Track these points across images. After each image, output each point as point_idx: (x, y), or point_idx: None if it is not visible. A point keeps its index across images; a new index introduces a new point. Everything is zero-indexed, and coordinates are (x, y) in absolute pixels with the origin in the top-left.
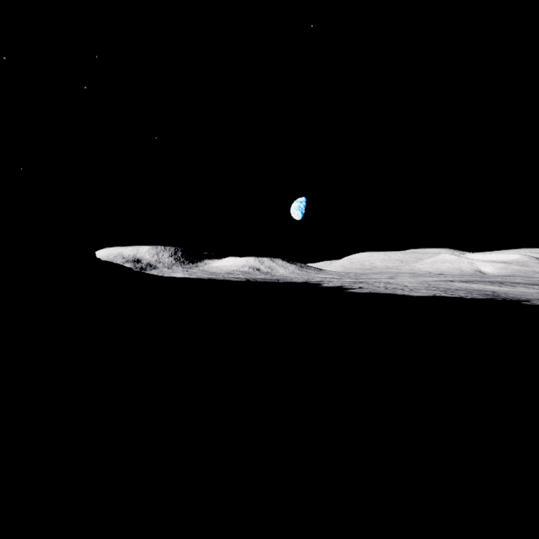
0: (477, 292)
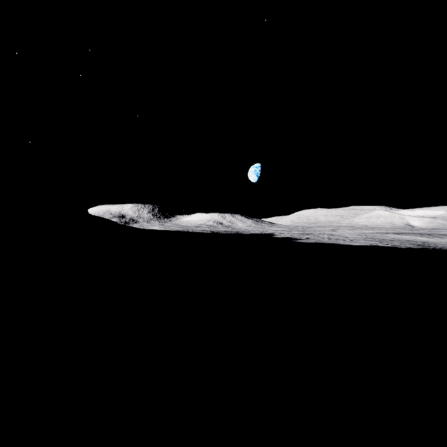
0: (409, 242)
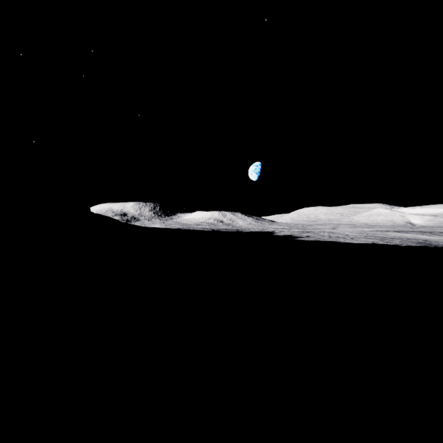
0: (411, 240)
